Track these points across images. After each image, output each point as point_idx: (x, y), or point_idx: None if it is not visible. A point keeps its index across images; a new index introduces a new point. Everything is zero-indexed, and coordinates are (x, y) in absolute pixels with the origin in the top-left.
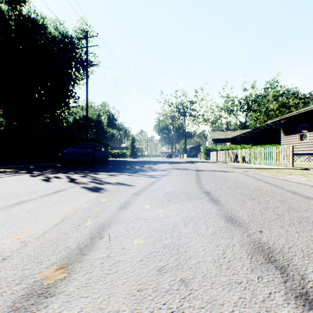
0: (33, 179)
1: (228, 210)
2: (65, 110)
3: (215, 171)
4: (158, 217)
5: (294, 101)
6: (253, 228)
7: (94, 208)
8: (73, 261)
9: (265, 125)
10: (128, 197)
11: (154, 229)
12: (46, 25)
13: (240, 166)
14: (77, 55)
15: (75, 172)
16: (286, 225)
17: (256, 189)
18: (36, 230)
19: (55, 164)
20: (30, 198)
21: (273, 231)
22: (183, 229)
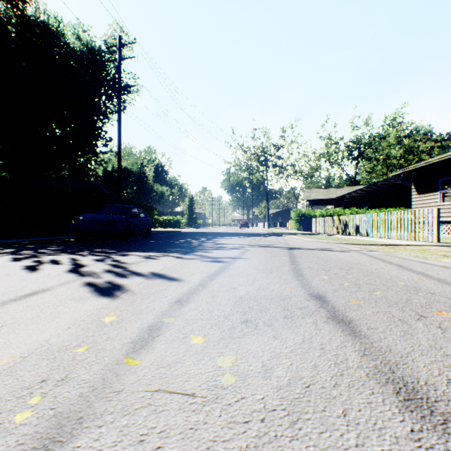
0: (10, 265)
1: (386, 355)
2: (91, 158)
3: (319, 250)
4: (218, 386)
5: (427, 145)
6: None
7: (71, 349)
8: None
9: (385, 180)
10: (162, 311)
11: (203, 449)
12: (62, 32)
13: (356, 240)
14: (108, 76)
15: (91, 251)
16: None
17: (409, 289)
18: None
19: (67, 238)
20: None
21: None
22: None
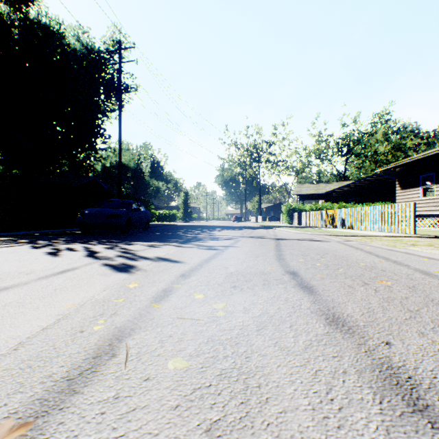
0: (35, 252)
1: (329, 303)
2: (91, 154)
3: (303, 240)
4: (214, 316)
5: (414, 142)
6: (373, 337)
7: (113, 300)
8: (49, 408)
9: (373, 176)
10: (171, 281)
11: (206, 338)
12: (63, 34)
13: (339, 232)
14: (107, 76)
15: (99, 241)
16: (428, 331)
17: (367, 268)
18: (7, 340)
19: (72, 230)
20: (18, 282)
21: (410, 343)
22: (255, 339)
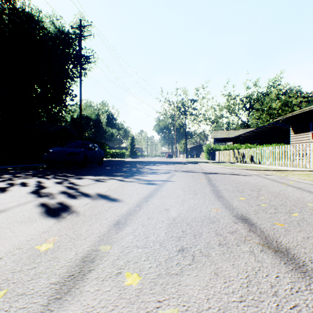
0: None
1: None
2: (62, 109)
3: (228, 174)
4: None
5: (298, 100)
6: None
7: None
8: None
9: (269, 124)
10: (99, 236)
11: None
12: (41, 20)
13: (253, 167)
14: (74, 51)
15: (55, 175)
16: None
17: None
18: None
19: (41, 165)
20: None
21: None
22: None
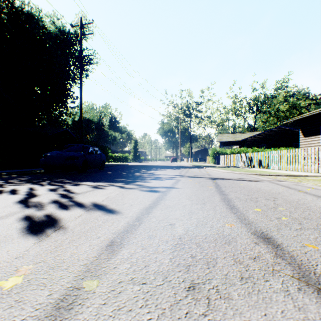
0: None
1: None
2: (63, 111)
3: (237, 180)
4: None
5: (306, 102)
6: None
7: None
8: None
9: (277, 127)
10: (86, 264)
11: None
12: (41, 19)
13: (263, 172)
14: (75, 52)
15: (51, 181)
16: None
17: None
18: None
19: (39, 170)
20: None
21: None
22: None
